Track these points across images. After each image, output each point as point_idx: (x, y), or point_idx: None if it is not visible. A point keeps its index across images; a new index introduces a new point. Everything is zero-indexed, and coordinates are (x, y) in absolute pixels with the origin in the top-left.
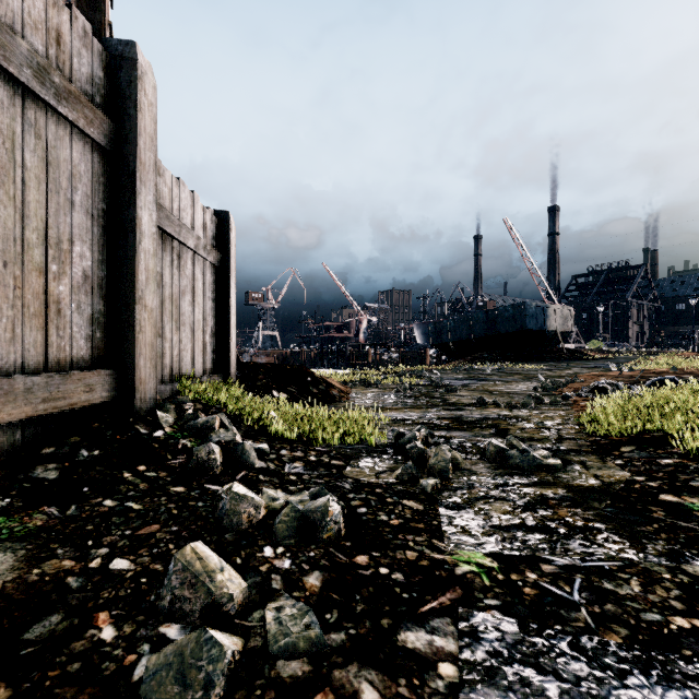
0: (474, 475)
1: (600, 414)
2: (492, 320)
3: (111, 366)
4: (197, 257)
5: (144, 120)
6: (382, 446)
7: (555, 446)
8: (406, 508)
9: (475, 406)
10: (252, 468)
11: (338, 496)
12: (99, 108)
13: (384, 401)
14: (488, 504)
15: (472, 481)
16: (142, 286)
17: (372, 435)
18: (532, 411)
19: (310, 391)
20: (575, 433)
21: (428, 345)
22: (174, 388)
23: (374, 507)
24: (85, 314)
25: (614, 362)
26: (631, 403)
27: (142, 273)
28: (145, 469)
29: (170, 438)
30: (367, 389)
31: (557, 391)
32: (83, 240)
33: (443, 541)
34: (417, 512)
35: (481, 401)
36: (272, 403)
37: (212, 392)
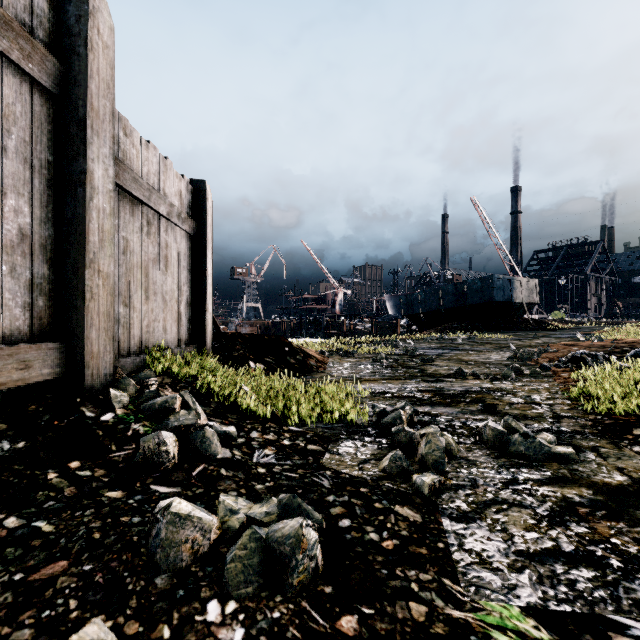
0: (474, 467)
1: (598, 390)
2: (460, 292)
3: (58, 338)
4: (170, 225)
5: (97, 62)
6: (363, 425)
7: (554, 426)
8: (400, 519)
9: (454, 377)
10: (214, 459)
11: (314, 499)
12: (42, 44)
13: (362, 371)
14: (502, 512)
15: (473, 475)
16: (94, 248)
17: (353, 413)
18: (514, 383)
19: (288, 361)
20: (569, 409)
21: (399, 316)
22: (142, 360)
23: (359, 517)
24: (22, 278)
25: (579, 331)
26: (632, 378)
27: (94, 234)
28: (79, 465)
29: (120, 422)
30: (344, 358)
31: (532, 361)
32: (19, 193)
33: (458, 581)
34: (415, 527)
35: (460, 372)
36: (248, 374)
37: (182, 365)
